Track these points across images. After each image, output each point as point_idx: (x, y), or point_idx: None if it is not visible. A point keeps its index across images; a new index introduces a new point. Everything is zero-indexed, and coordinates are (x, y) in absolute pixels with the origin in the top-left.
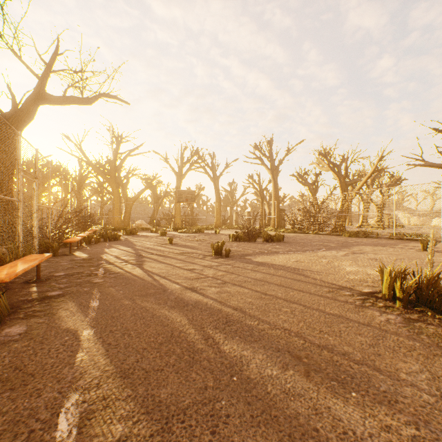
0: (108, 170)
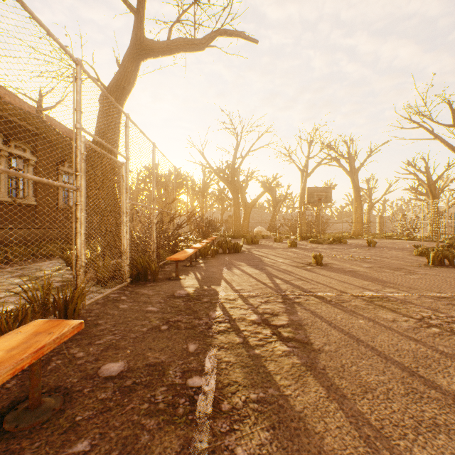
0: (227, 175)
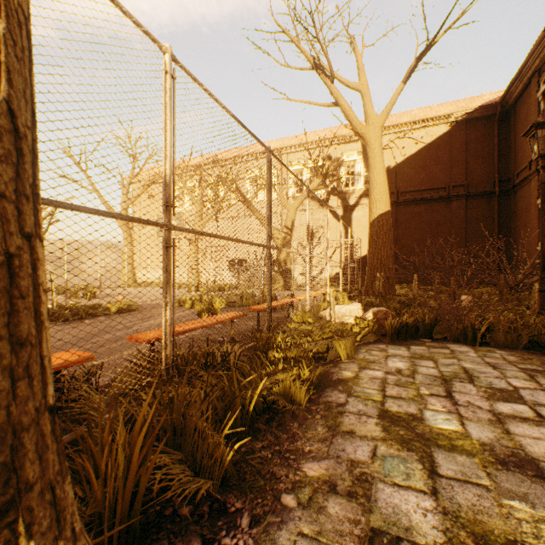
0: None
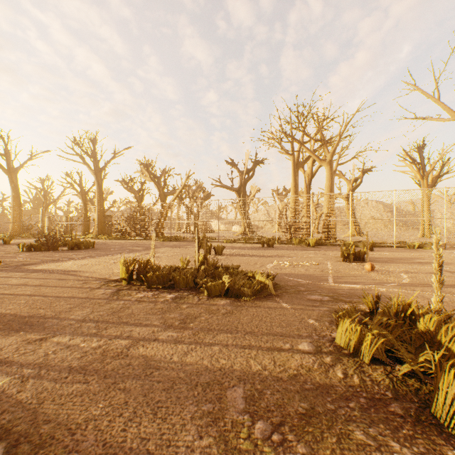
0: None
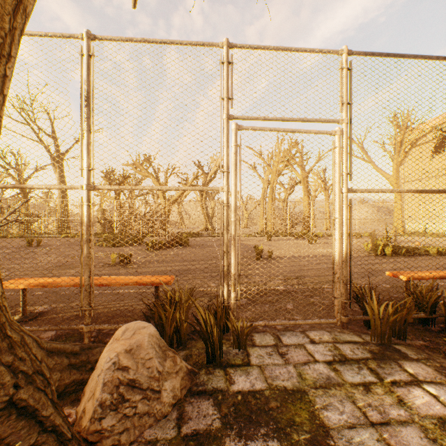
0: None
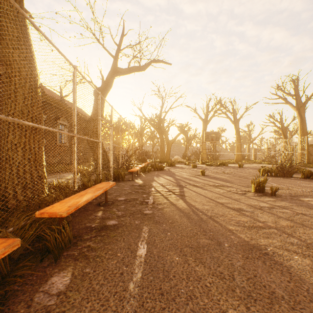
0: (156, 123)
